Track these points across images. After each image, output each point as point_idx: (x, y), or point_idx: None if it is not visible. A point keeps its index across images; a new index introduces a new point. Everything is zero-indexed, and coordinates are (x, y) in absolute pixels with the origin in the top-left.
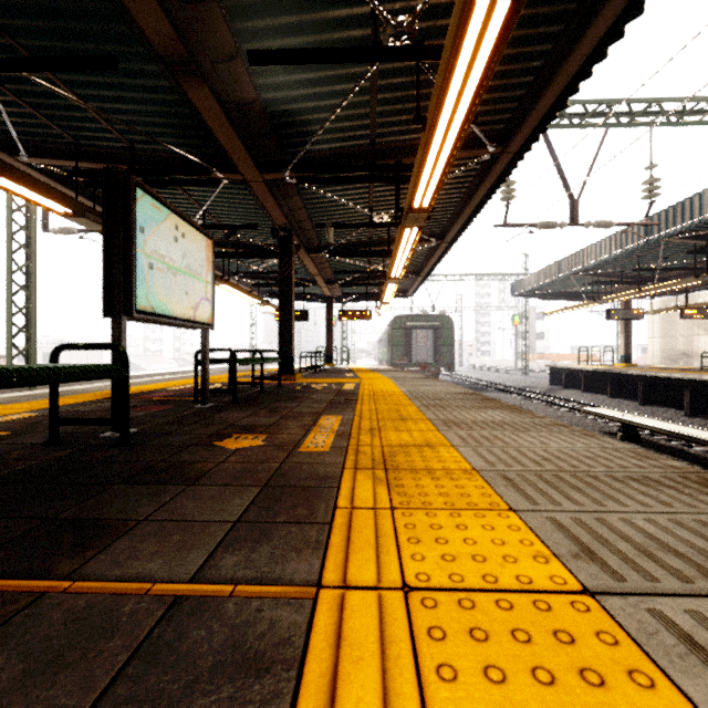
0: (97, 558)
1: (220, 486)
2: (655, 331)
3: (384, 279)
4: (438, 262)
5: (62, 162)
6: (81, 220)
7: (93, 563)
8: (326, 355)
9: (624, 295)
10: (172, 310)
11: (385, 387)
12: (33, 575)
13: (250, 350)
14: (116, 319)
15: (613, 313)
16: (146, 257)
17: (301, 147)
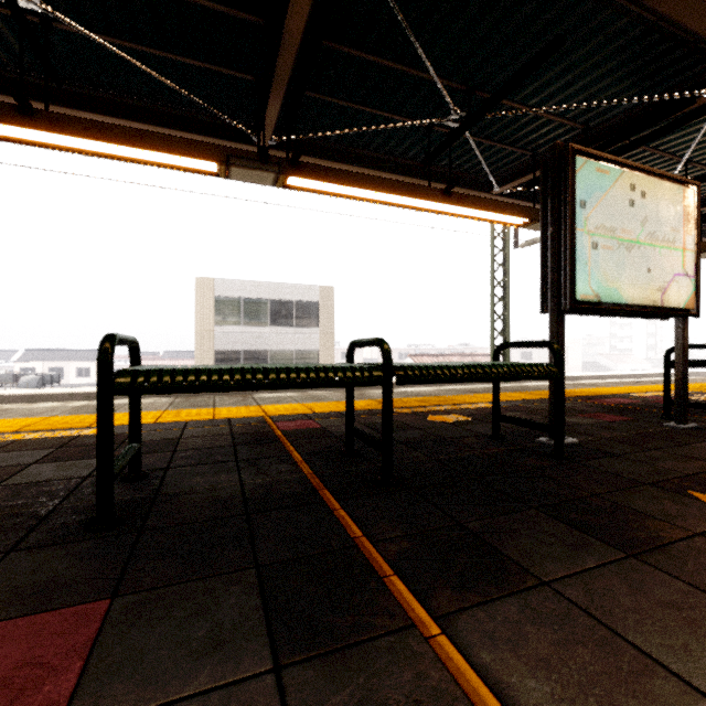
0: (475, 611)
1: (690, 585)
2: None
3: None
4: None
5: (522, 179)
6: (536, 226)
7: (468, 617)
8: None
9: None
10: (624, 295)
11: None
12: (417, 590)
13: None
14: (553, 313)
15: None
16: (588, 235)
17: None
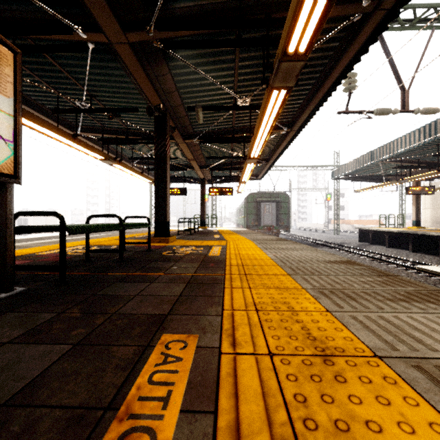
0: None
1: None
2: (427, 204)
3: (242, 164)
4: (285, 149)
5: None
6: None
7: None
8: (201, 220)
9: (424, 175)
10: None
11: (251, 252)
12: None
13: (108, 214)
14: None
15: (411, 189)
16: None
17: (165, 4)
